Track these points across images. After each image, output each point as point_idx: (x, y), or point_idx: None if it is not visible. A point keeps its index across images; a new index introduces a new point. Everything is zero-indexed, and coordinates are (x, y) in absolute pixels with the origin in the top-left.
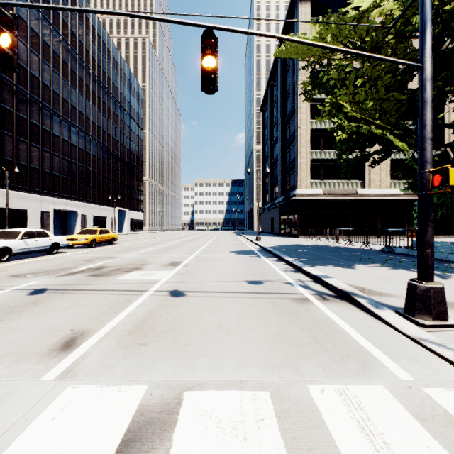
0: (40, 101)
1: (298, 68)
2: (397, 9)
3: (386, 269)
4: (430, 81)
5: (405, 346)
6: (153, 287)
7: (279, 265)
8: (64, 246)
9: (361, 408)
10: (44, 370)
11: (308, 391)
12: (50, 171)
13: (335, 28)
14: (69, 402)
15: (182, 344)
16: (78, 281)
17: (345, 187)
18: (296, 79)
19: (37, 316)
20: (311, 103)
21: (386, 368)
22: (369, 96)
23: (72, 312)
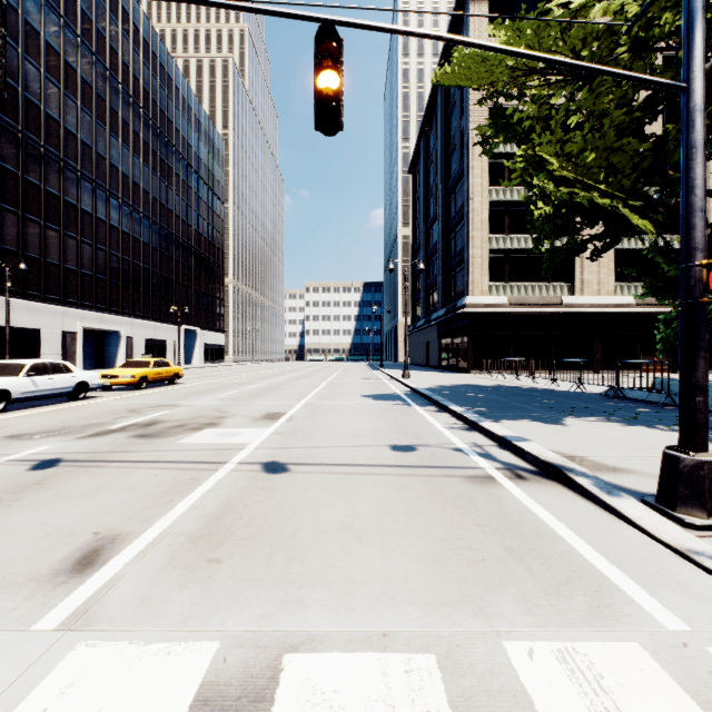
0: (61, 158)
1: (469, 105)
2: (632, 5)
3: (617, 426)
4: (701, 113)
5: (665, 564)
6: (236, 457)
7: (441, 419)
8: (96, 387)
9: (603, 688)
10: (39, 611)
11: (506, 653)
12: (77, 268)
13: (532, 36)
14: (77, 677)
15: (282, 560)
16: (114, 445)
17: (544, 294)
18: (466, 123)
19: (39, 508)
20: (489, 160)
21: (639, 607)
22: (589, 143)
23: (98, 501)
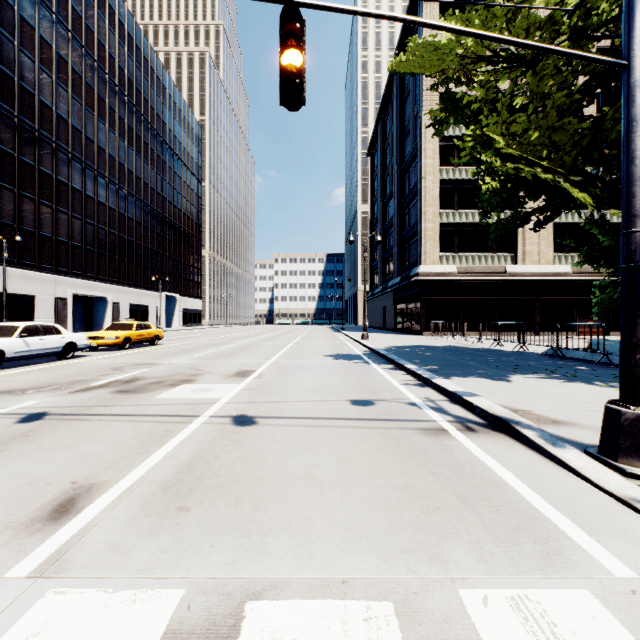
0: (54, 141)
1: (421, 93)
2: None
3: (558, 383)
4: None
5: (609, 512)
6: (209, 410)
7: (396, 376)
8: (83, 347)
9: (557, 636)
10: (13, 558)
11: (461, 600)
12: (68, 240)
13: (480, 26)
14: (44, 625)
15: (248, 508)
16: (97, 400)
17: (489, 263)
18: (419, 109)
19: (22, 459)
20: (440, 142)
21: (587, 554)
22: (533, 123)
23: (78, 451)
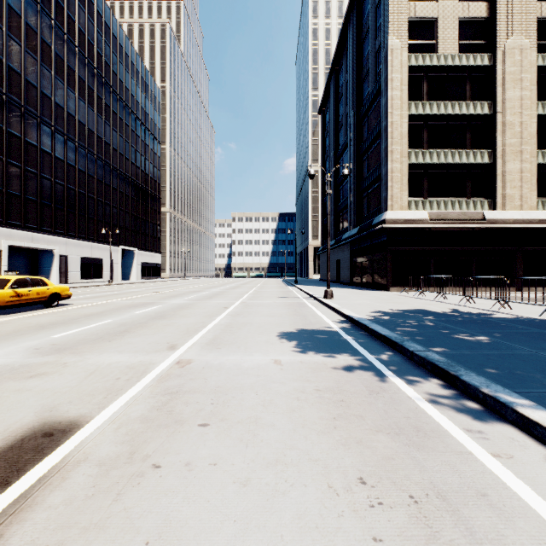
0: None
1: (387, 16)
2: None
3: None
4: None
5: None
6: None
7: None
8: None
9: None
10: None
11: None
12: (3, 188)
13: None
14: None
15: None
16: None
17: (464, 209)
18: (384, 36)
19: None
20: (407, 74)
21: None
22: None
23: None
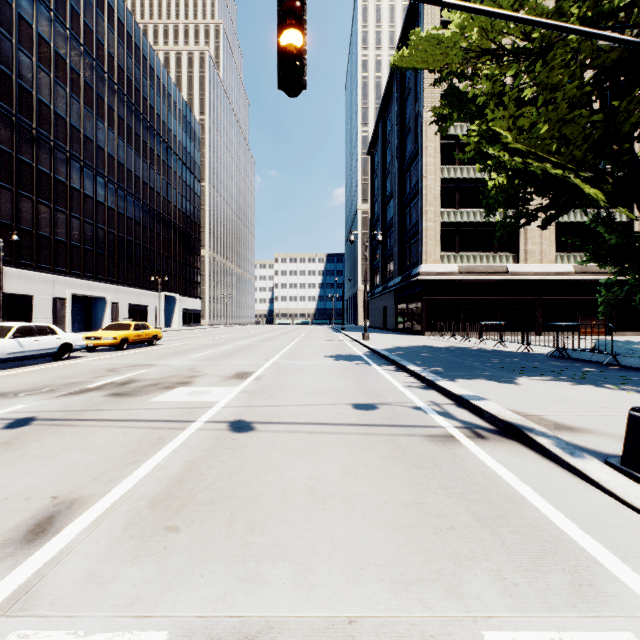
0: (52, 139)
1: (422, 91)
2: None
3: (567, 385)
4: None
5: None
6: (204, 415)
7: (399, 378)
8: (79, 348)
9: None
10: None
11: None
12: (67, 239)
13: (486, 18)
14: None
15: (243, 528)
16: (88, 404)
17: (491, 263)
18: (420, 107)
19: (3, 470)
20: (441, 141)
21: (624, 586)
22: (542, 115)
23: (63, 461)
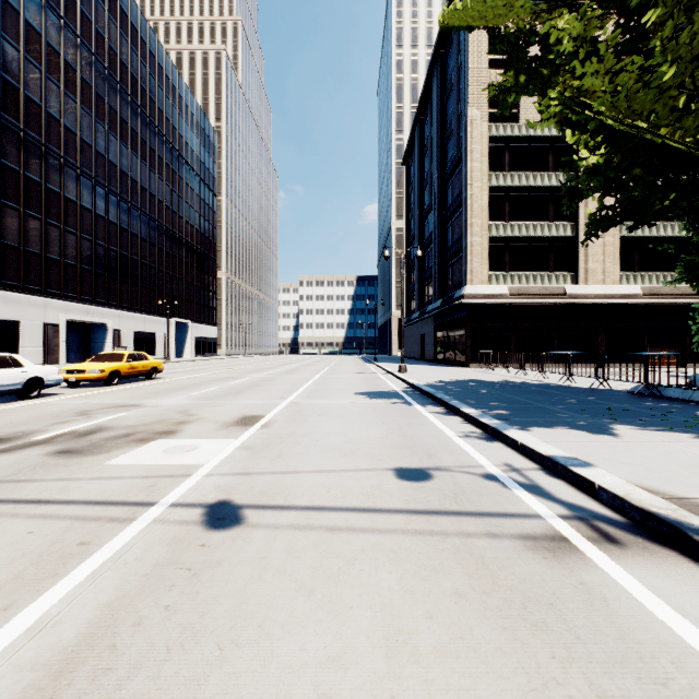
0: (43, 143)
1: (467, 86)
2: None
3: (690, 439)
4: None
5: None
6: (173, 491)
7: (452, 425)
8: (54, 384)
9: None
10: None
11: None
12: (60, 258)
13: None
14: None
15: None
16: (14, 469)
17: (546, 283)
18: (465, 105)
19: None
20: (488, 144)
21: None
22: (666, 55)
23: None
